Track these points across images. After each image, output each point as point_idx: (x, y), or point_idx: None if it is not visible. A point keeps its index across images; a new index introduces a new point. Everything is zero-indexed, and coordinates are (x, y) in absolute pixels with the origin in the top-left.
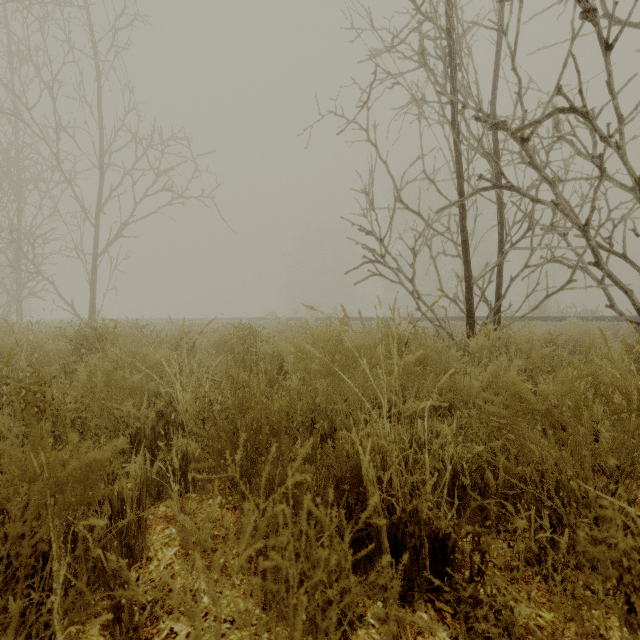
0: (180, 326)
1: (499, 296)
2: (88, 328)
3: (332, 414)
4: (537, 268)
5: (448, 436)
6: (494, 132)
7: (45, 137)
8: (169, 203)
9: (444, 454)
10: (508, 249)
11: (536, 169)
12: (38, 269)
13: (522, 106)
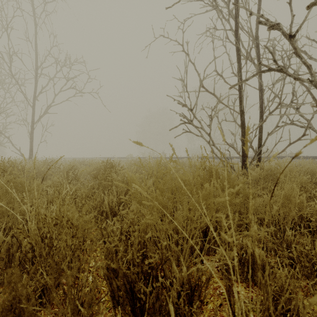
0: (73, 162)
1: (260, 144)
2: (8, 163)
3: (162, 247)
4: (280, 128)
5: (284, 279)
6: (257, 47)
7: (3, 57)
8: (74, 95)
9: (288, 307)
10: (268, 115)
11: (298, 57)
12: (0, 130)
13: (291, 12)
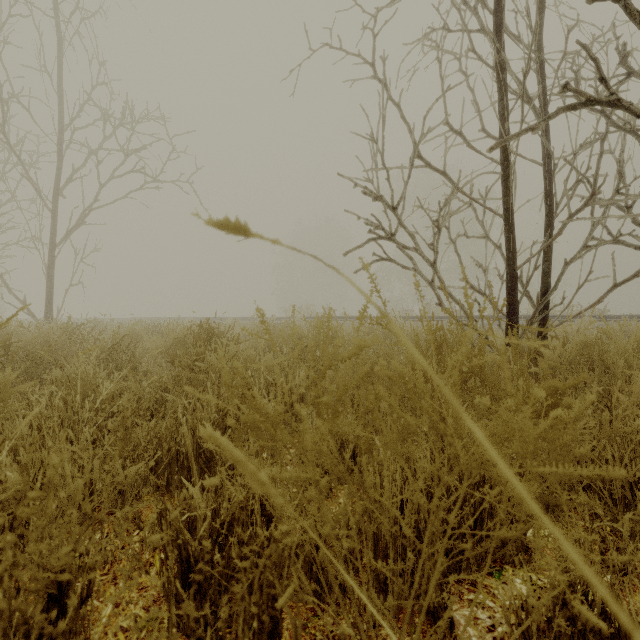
0: (132, 326)
1: (547, 286)
2: None
3: (338, 633)
4: (586, 252)
5: None
6: (540, 69)
7: None
8: (141, 187)
9: None
10: (568, 220)
11: None
12: None
13: None
